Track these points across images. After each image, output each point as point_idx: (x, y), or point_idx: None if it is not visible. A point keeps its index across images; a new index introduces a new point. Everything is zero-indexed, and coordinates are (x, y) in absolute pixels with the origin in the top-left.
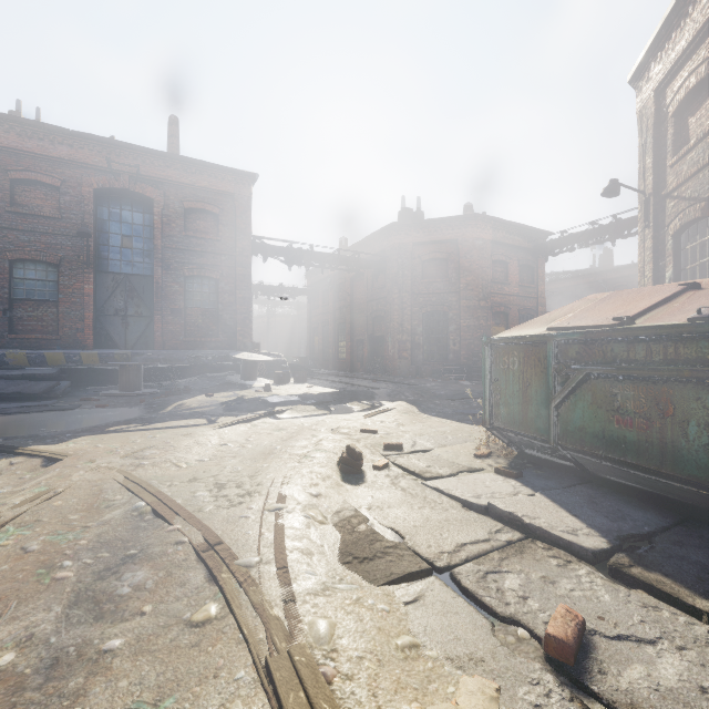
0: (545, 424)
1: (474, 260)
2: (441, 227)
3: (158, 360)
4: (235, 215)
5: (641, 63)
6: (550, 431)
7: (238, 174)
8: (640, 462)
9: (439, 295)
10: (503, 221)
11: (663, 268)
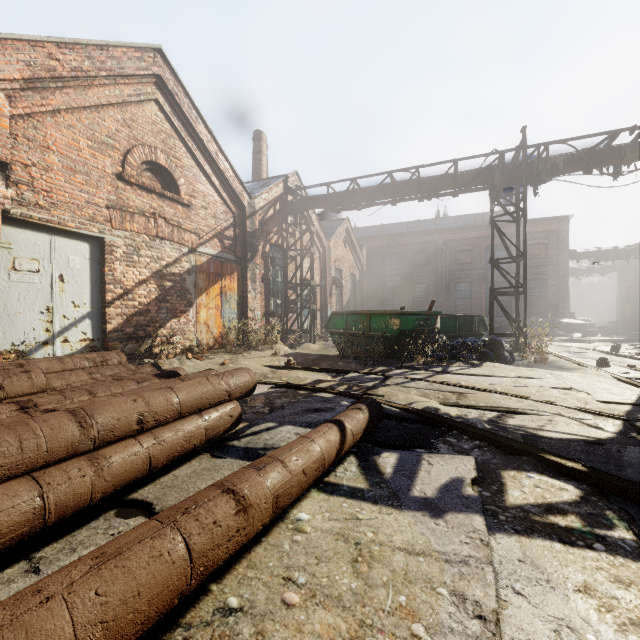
0: None
1: None
2: None
3: None
4: (557, 241)
5: None
6: None
7: (560, 218)
8: None
9: None
10: None
11: None
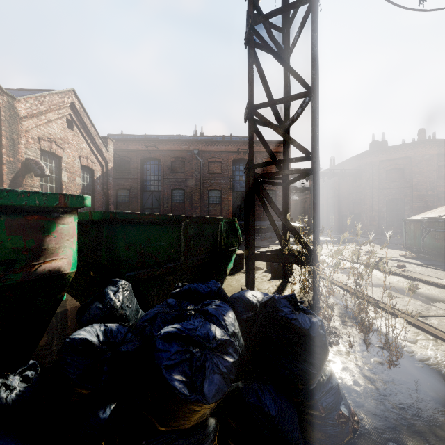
0: (420, 244)
1: (423, 167)
2: (399, 150)
3: (256, 225)
4: None
5: None
6: (421, 245)
7: None
8: (440, 250)
9: (397, 189)
10: None
11: None
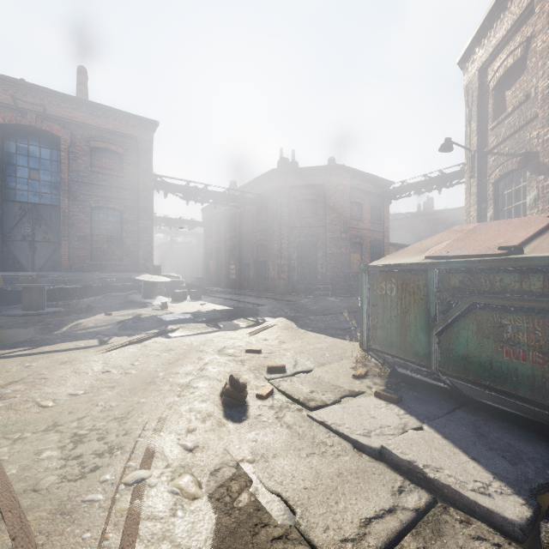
0: (425, 350)
1: (337, 201)
2: (311, 174)
3: (64, 281)
4: (138, 155)
5: (468, 48)
6: (430, 358)
7: (141, 120)
8: (536, 397)
9: (310, 228)
10: (359, 171)
11: (485, 209)
